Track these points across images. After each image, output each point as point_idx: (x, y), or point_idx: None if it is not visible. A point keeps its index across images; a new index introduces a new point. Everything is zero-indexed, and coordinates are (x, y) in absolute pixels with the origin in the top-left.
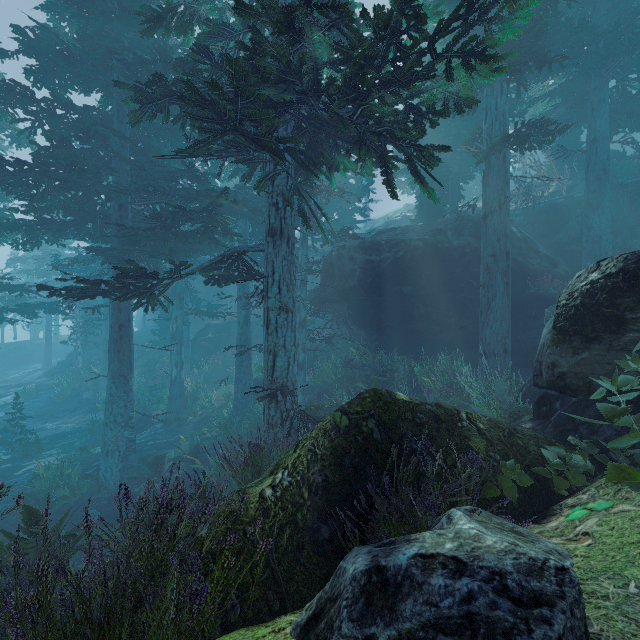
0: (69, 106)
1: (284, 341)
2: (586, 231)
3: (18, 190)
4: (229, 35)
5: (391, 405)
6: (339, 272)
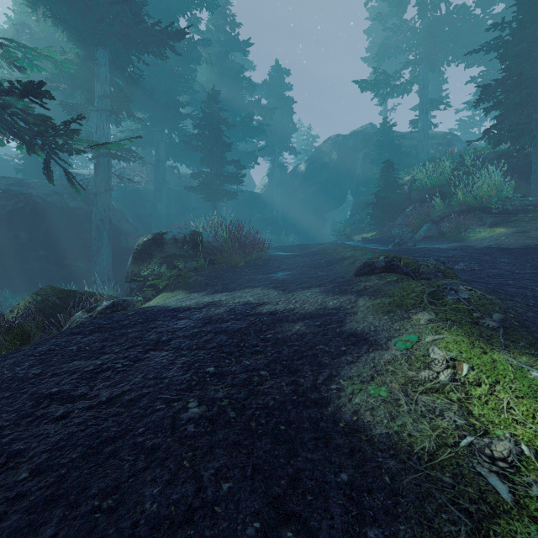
0: None
1: None
2: (155, 212)
3: None
4: None
5: (62, 291)
6: None
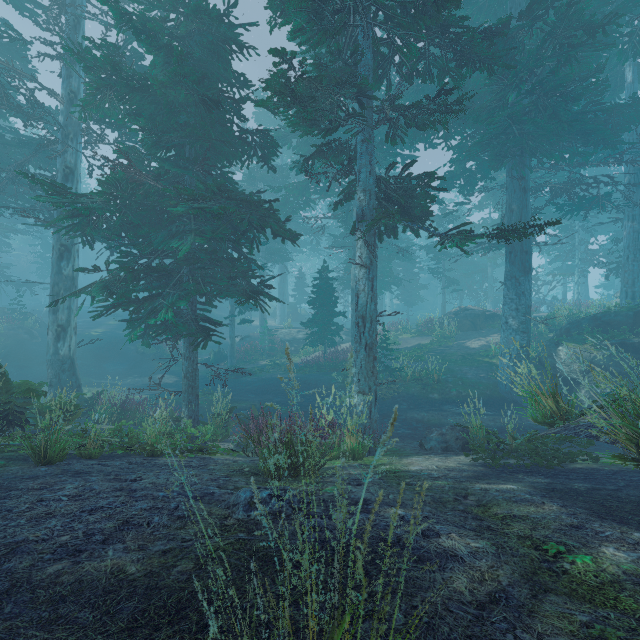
0: None
1: None
2: None
3: None
4: None
5: None
6: None
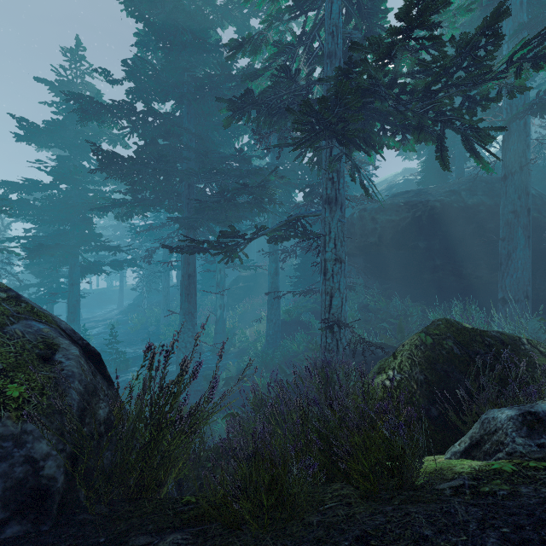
0: (156, 114)
1: (339, 285)
2: None
3: (127, 178)
4: (289, 51)
5: (462, 330)
6: (360, 231)
